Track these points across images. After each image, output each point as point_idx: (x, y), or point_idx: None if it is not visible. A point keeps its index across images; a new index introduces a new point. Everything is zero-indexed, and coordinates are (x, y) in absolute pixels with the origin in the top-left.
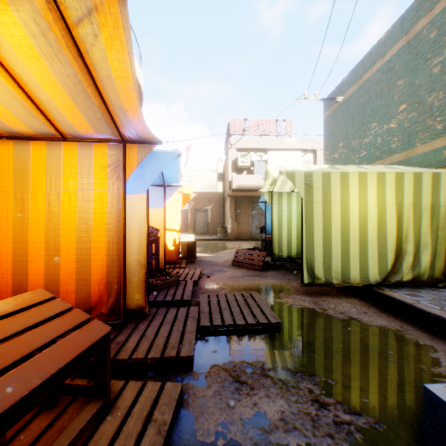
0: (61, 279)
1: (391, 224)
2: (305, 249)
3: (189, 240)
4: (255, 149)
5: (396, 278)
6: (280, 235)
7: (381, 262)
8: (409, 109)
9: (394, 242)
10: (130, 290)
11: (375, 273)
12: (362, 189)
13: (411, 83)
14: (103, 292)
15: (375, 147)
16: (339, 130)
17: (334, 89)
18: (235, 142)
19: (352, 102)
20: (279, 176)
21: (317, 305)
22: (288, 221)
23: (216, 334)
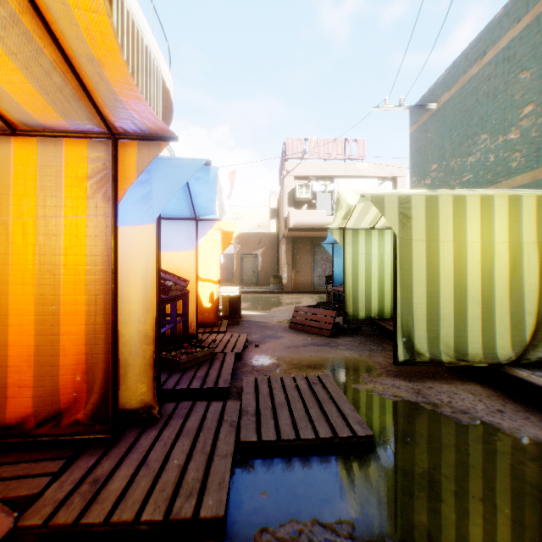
0: (11, 365)
1: (530, 273)
2: (400, 309)
3: (232, 293)
4: (318, 177)
5: (537, 354)
6: (355, 288)
7: (515, 330)
8: (538, 112)
9: (534, 299)
10: (130, 379)
11: (505, 346)
12: (486, 220)
13: (541, 74)
14: (81, 385)
15: (485, 167)
16: (431, 148)
17: (425, 94)
18: (293, 168)
19: (450, 108)
20: (356, 206)
21: (421, 396)
22: (367, 268)
23: (267, 455)
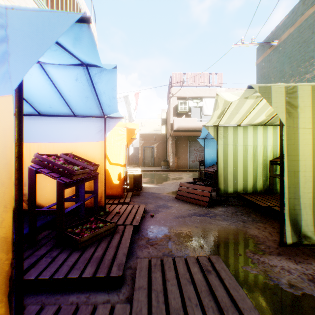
0: None
1: None
2: (287, 194)
3: (135, 173)
4: (192, 97)
5: None
6: (225, 170)
7: None
8: None
9: None
10: None
11: None
12: None
13: None
14: None
15: None
16: (273, 72)
17: (268, 35)
18: (176, 92)
19: (289, 42)
20: (229, 107)
21: None
22: (234, 155)
23: None
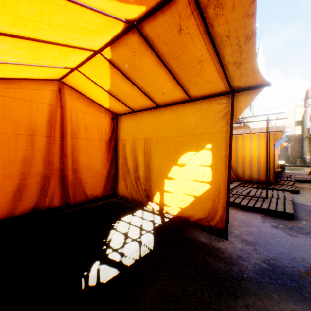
0: None
1: None
2: None
3: (280, 163)
4: None
5: None
6: None
7: None
8: None
9: None
10: None
11: None
12: None
13: None
14: None
15: None
16: None
17: None
18: None
19: None
20: None
21: None
22: None
23: (300, 182)
